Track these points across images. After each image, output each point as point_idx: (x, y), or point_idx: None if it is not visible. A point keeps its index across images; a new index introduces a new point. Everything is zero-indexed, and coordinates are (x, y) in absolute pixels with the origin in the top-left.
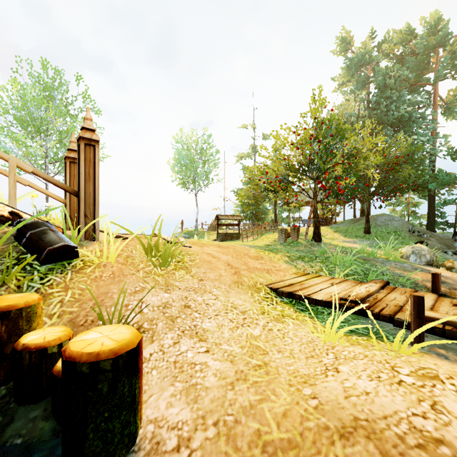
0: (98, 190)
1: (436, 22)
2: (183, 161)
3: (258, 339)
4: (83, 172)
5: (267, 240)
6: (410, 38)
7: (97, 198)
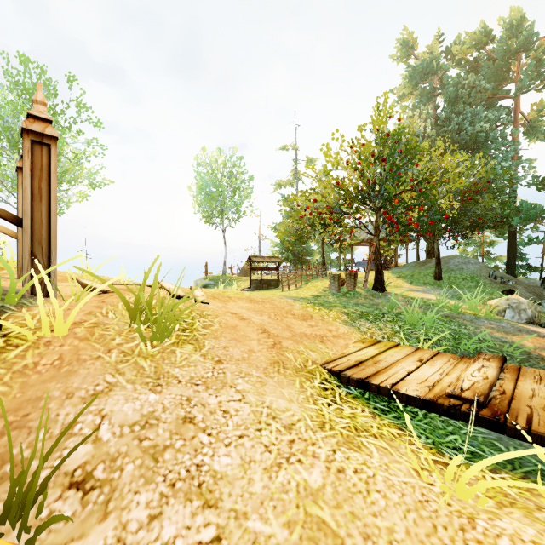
0: (55, 216)
1: (518, 21)
2: (207, 188)
3: (321, 499)
4: (28, 186)
5: (315, 290)
6: (486, 41)
7: (54, 228)
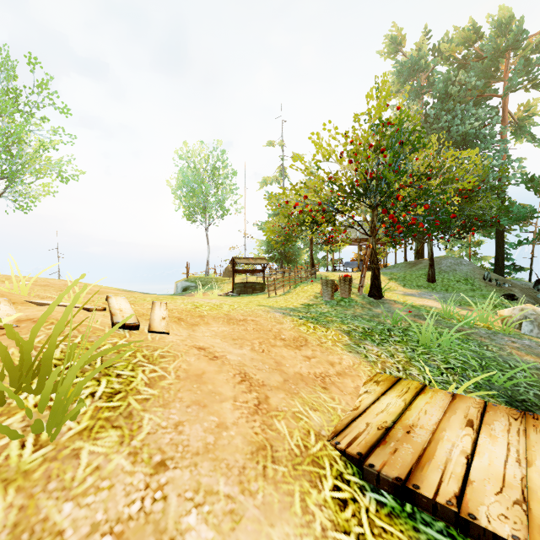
0: None
1: (507, 19)
2: (188, 183)
3: None
4: None
5: (305, 296)
6: (474, 38)
7: None
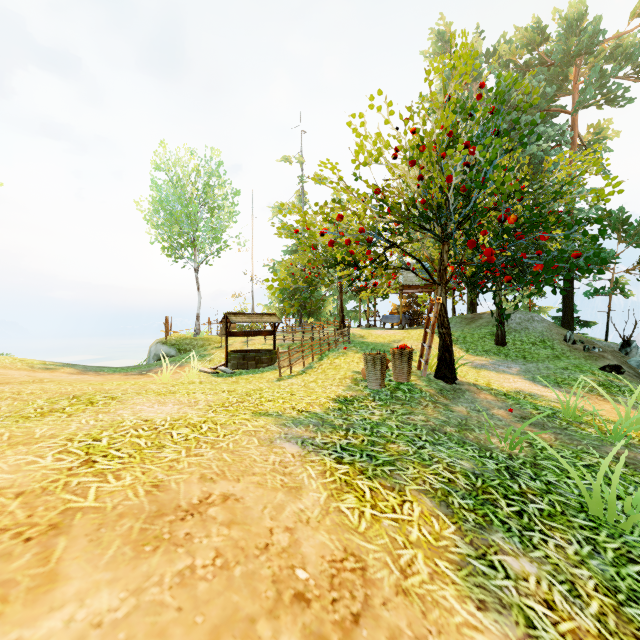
0: None
1: (579, 16)
2: (168, 204)
3: None
4: None
5: (337, 379)
6: (539, 39)
7: None
